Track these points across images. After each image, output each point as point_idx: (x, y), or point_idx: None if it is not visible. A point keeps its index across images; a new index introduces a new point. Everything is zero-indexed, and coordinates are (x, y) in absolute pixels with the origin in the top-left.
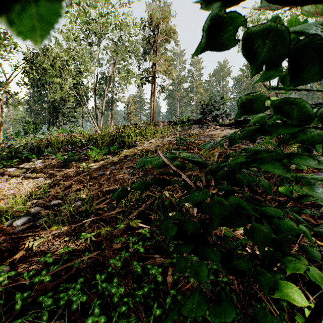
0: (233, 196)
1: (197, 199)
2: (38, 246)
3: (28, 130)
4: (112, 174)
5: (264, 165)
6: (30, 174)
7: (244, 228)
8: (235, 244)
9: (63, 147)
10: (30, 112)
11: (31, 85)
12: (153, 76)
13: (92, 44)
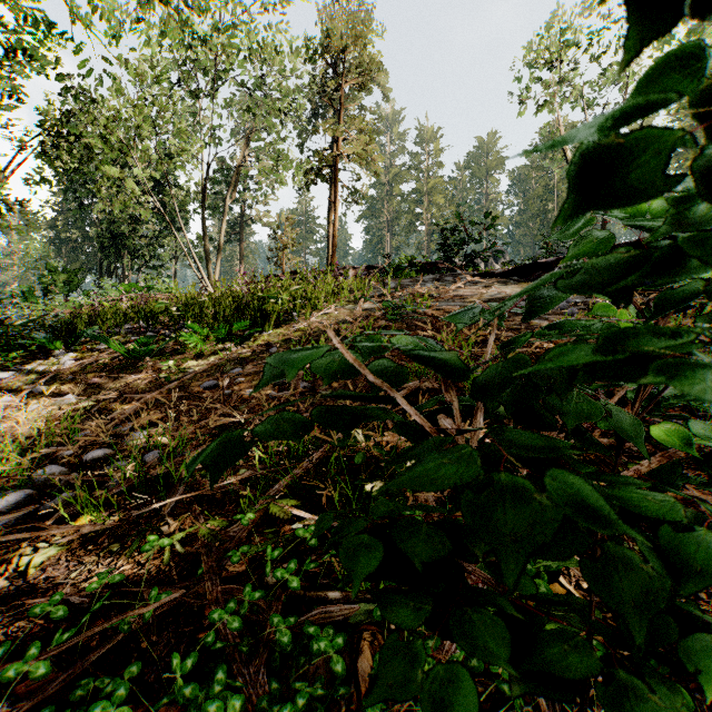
0: (557, 470)
1: (444, 479)
2: (42, 567)
3: (51, 287)
4: (236, 386)
5: (700, 381)
6: (45, 387)
7: (582, 560)
8: (533, 569)
9: (129, 324)
10: (58, 247)
11: (57, 183)
12: (333, 167)
13: (197, 93)
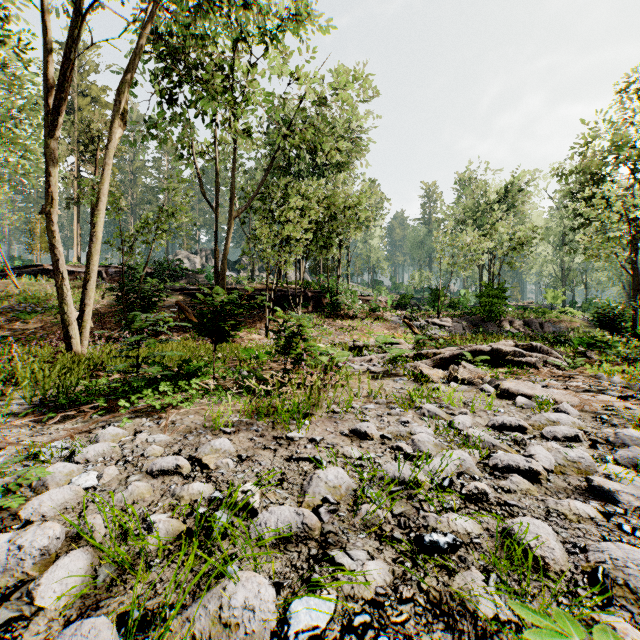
0: None
1: None
2: None
3: None
4: None
5: None
6: None
7: None
8: None
9: None
10: None
11: None
12: None
13: None
